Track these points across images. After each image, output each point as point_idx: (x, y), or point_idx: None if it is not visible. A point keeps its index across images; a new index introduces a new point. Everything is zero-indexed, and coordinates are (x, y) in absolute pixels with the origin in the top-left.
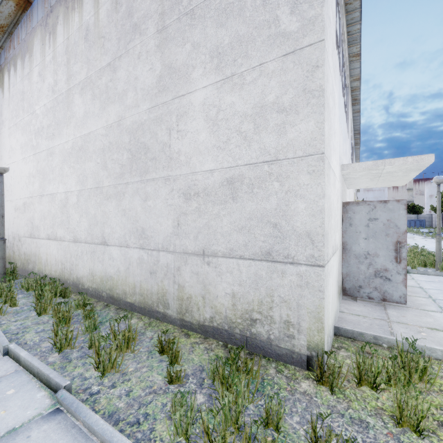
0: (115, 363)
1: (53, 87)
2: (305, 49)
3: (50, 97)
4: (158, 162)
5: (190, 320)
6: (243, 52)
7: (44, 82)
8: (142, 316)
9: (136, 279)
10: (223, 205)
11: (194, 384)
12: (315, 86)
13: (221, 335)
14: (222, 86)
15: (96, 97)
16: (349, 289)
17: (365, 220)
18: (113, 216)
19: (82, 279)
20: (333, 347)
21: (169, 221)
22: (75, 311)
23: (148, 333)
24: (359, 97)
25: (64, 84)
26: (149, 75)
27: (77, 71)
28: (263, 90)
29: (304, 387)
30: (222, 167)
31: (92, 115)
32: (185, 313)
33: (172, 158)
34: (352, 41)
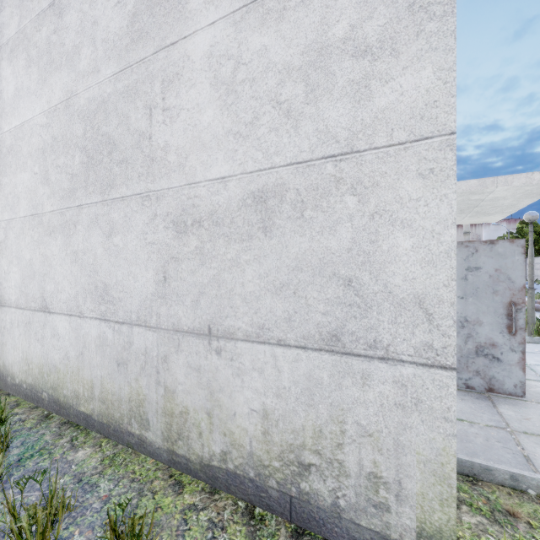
0: None
1: None
2: None
3: None
4: (130, 167)
5: (185, 454)
6: None
7: None
8: (103, 440)
9: (94, 374)
10: (245, 243)
11: None
12: None
13: (242, 488)
14: (244, 19)
15: (32, 62)
16: None
17: (461, 270)
18: (59, 263)
19: (12, 368)
20: None
21: (150, 272)
22: None
23: (103, 484)
24: None
25: None
26: (115, 13)
27: (4, 22)
28: (323, 16)
29: None
30: (244, 172)
31: (26, 94)
32: (177, 440)
33: (153, 159)
34: None
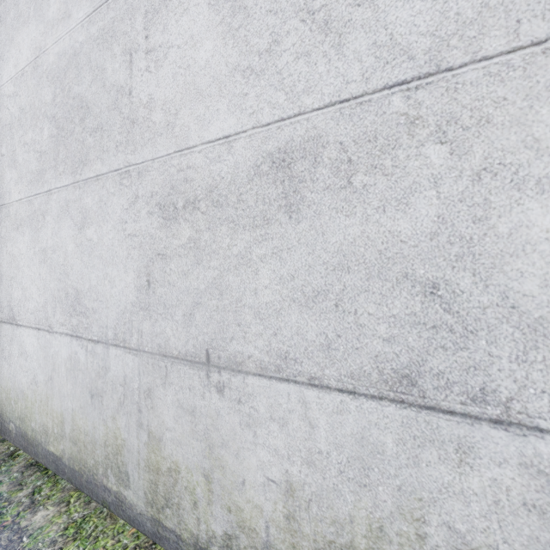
0: None
1: None
2: None
3: None
4: (105, 135)
5: (174, 529)
6: None
7: None
8: (72, 494)
9: (64, 406)
10: (259, 231)
11: None
12: None
13: None
14: None
15: None
16: None
17: None
18: (26, 263)
19: None
20: None
21: (130, 274)
22: None
23: None
24: None
25: None
26: None
27: None
28: None
29: None
30: (257, 124)
31: None
32: (164, 507)
33: (134, 121)
34: None
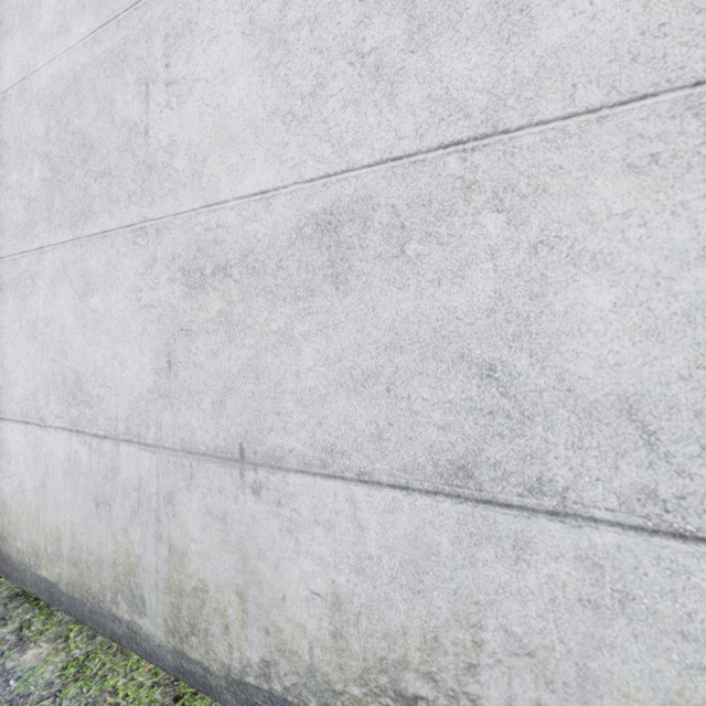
0: None
1: None
2: None
3: None
4: (115, 182)
5: (201, 660)
6: None
7: None
8: (72, 627)
9: (60, 518)
10: (301, 304)
11: None
12: None
13: None
14: None
15: None
16: None
17: None
18: (10, 340)
19: None
20: None
21: (146, 353)
22: None
23: None
24: None
25: None
26: None
27: None
28: None
29: None
30: (299, 179)
31: None
32: (189, 635)
33: (151, 167)
34: None
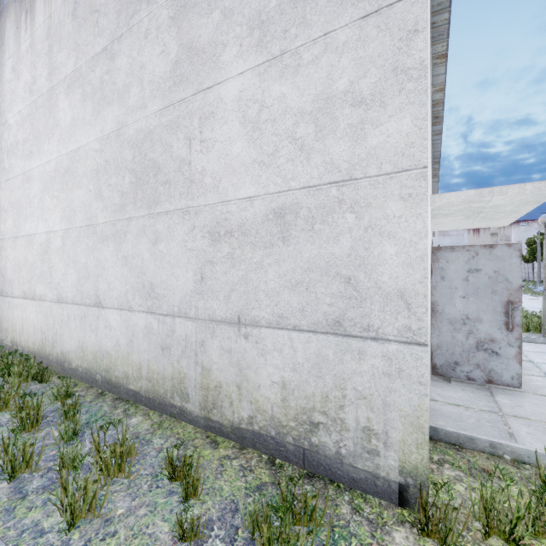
0: (94, 504)
1: (31, 86)
2: (396, 5)
3: (27, 101)
4: (173, 187)
5: (218, 420)
6: (299, 17)
7: (19, 80)
8: (150, 411)
9: (141, 358)
10: (268, 250)
11: (220, 540)
12: (413, 61)
13: (266, 444)
14: (267, 71)
15: (87, 97)
16: (440, 366)
17: (462, 272)
18: (111, 266)
19: (69, 355)
20: (432, 462)
21: (189, 273)
22: (53, 404)
23: (156, 440)
24: (442, 115)
25: (44, 81)
26: (160, 60)
27: (62, 62)
28: (329, 73)
29: (399, 541)
30: (267, 193)
31: (82, 123)
32: (212, 409)
33: (192, 181)
34: (437, 37)
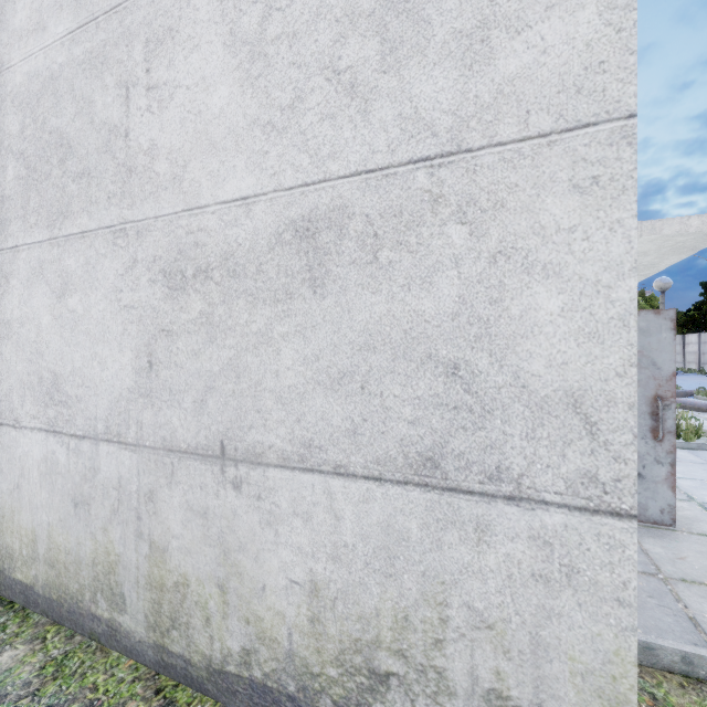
0: None
1: None
2: None
3: None
4: (94, 183)
5: (182, 653)
6: None
7: None
8: (49, 629)
9: (37, 520)
10: (281, 306)
11: None
12: None
13: None
14: None
15: None
16: None
17: None
18: None
19: None
20: None
21: (126, 353)
22: None
23: None
24: None
25: None
26: None
27: None
28: None
29: None
30: (279, 187)
31: None
32: (170, 629)
33: (132, 170)
34: None
